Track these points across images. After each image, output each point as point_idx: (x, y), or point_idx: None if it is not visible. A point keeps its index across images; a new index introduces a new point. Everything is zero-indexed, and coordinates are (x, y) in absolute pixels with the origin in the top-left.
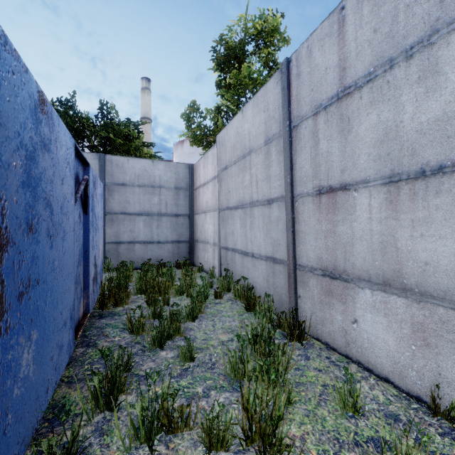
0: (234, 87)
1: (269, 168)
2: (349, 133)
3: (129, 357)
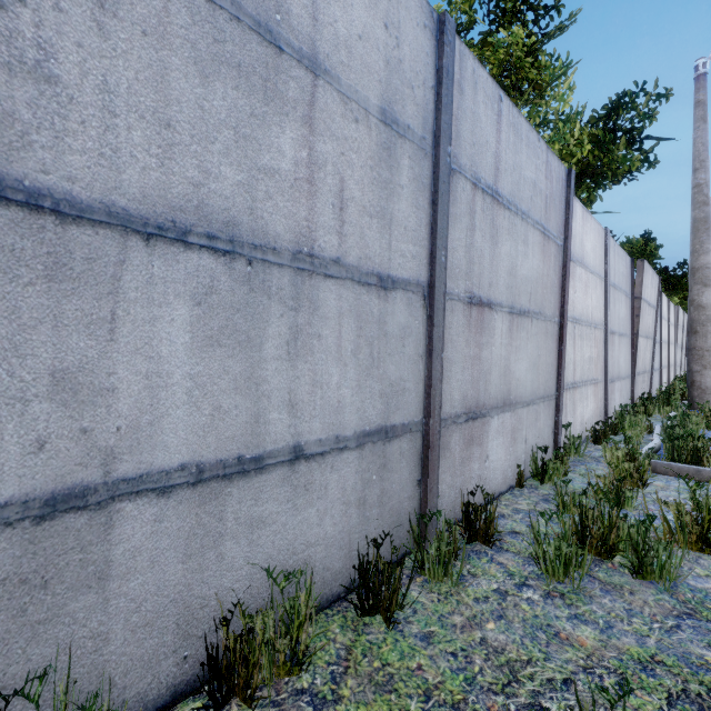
0: None
1: (393, 195)
2: (497, 246)
3: None
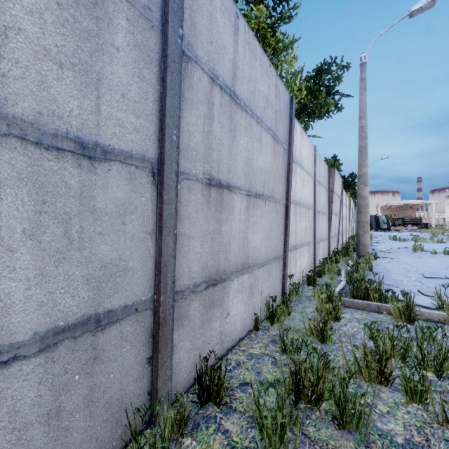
0: None
1: (102, 52)
2: (235, 138)
3: None
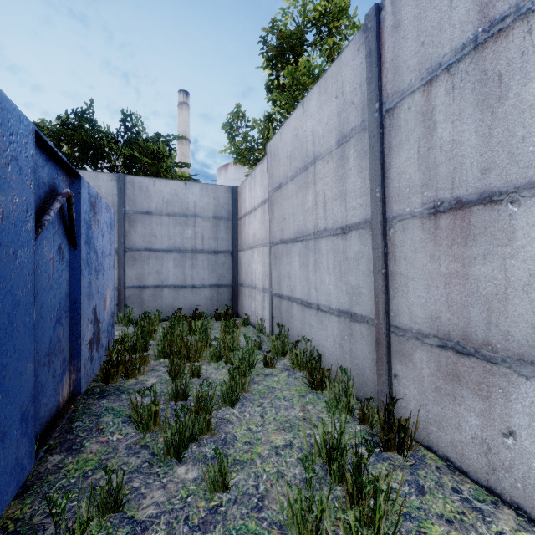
0: (290, 87)
1: (345, 179)
2: (501, 101)
3: (120, 488)
